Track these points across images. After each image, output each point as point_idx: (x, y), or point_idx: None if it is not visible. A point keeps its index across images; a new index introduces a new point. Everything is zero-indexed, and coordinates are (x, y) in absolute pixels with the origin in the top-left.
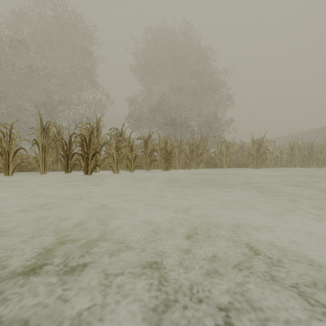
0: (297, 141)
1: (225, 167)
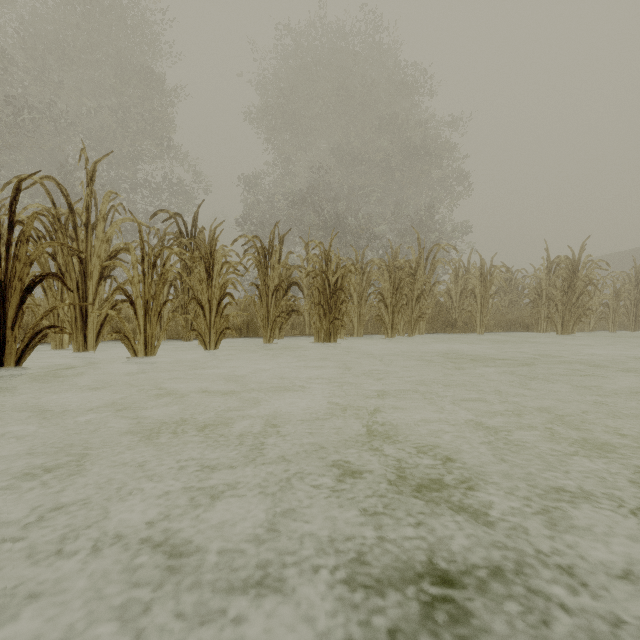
0: None
1: (482, 330)
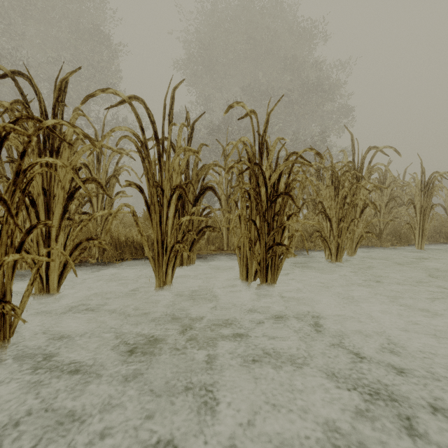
0: None
1: (422, 244)
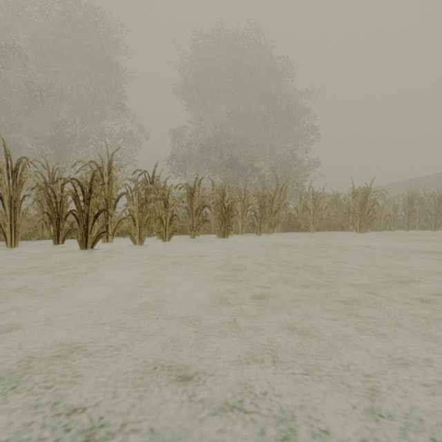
0: (416, 192)
1: (313, 230)
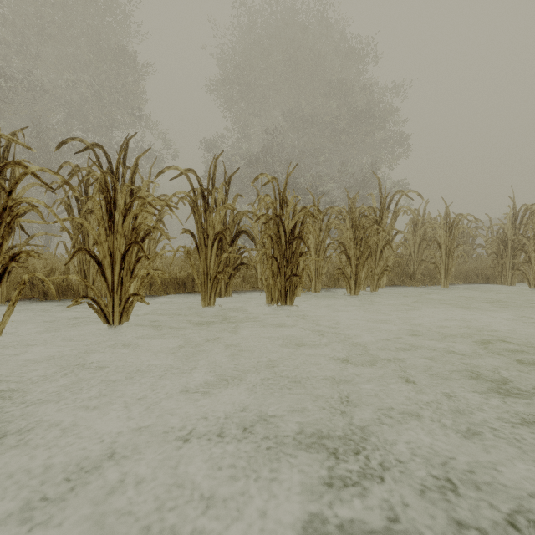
0: None
1: (447, 283)
